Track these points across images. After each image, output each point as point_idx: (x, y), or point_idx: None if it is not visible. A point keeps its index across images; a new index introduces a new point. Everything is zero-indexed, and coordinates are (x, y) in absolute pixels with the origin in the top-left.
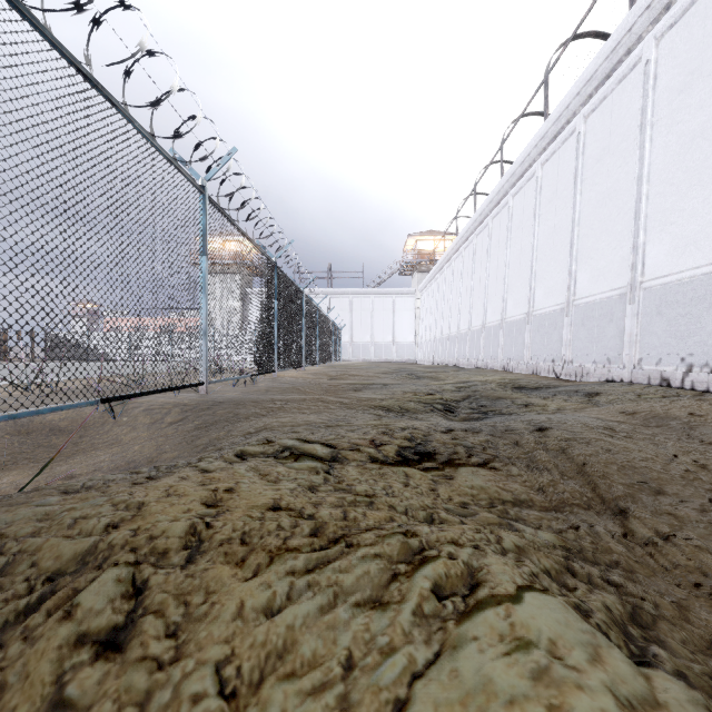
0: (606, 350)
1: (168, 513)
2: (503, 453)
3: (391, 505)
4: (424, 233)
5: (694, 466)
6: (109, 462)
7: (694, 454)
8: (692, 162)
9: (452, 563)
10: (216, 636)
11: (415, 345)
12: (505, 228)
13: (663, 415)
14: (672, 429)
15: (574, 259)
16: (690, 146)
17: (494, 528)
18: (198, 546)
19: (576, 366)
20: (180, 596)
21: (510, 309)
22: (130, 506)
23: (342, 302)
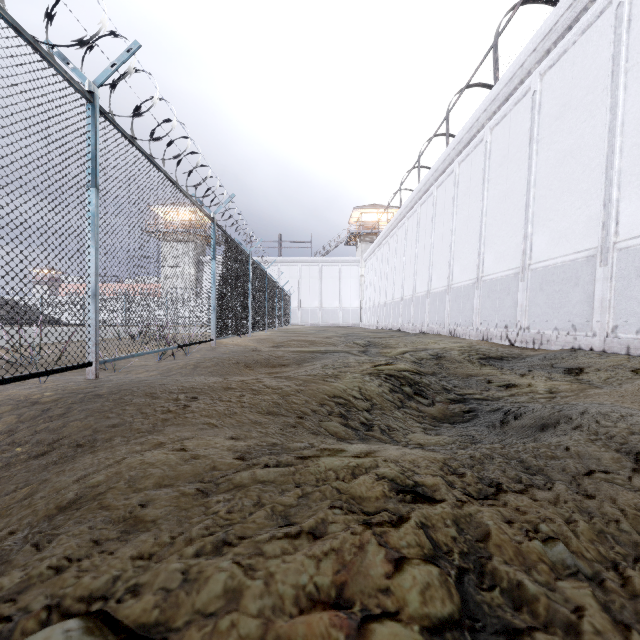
0: (571, 317)
1: None
2: None
3: None
4: (368, 206)
5: None
6: None
7: None
8: None
9: None
10: None
11: (360, 310)
12: (451, 196)
13: None
14: None
15: (530, 222)
16: None
17: None
18: None
19: (534, 333)
20: None
21: (456, 275)
22: None
23: (291, 269)
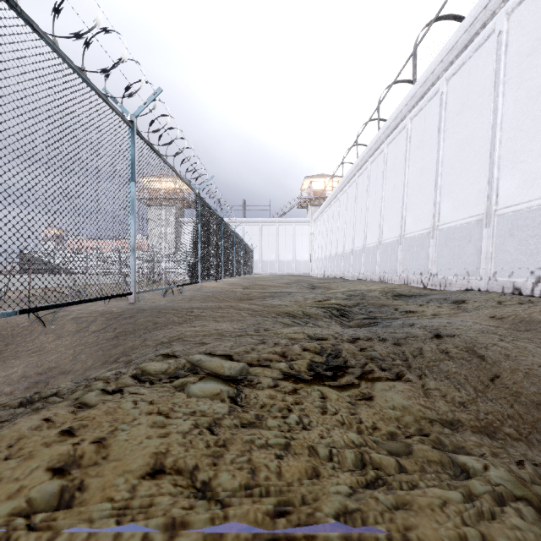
0: (466, 265)
1: None
2: (412, 364)
3: (310, 451)
4: (317, 175)
5: None
6: (21, 373)
7: None
8: (539, 112)
9: None
10: None
11: (310, 262)
12: (381, 170)
13: (528, 320)
14: (540, 333)
15: (438, 193)
16: (537, 98)
17: (478, 523)
18: None
19: (440, 278)
20: None
21: (385, 233)
22: None
23: (253, 228)
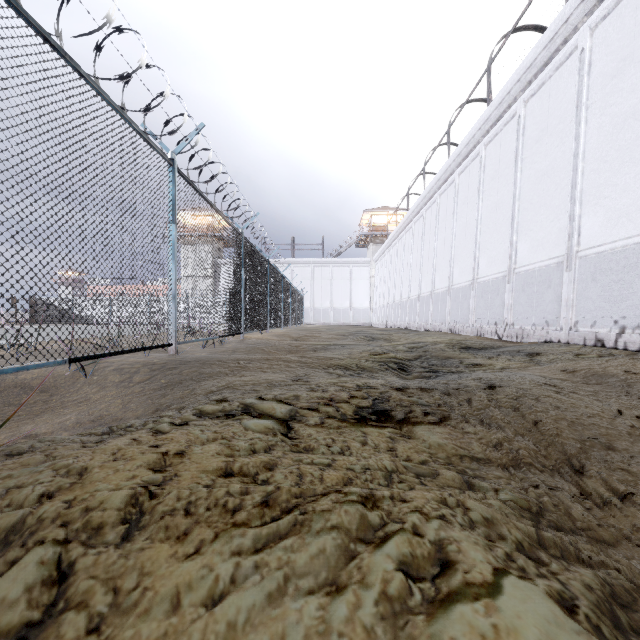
0: (545, 314)
1: (110, 481)
2: (457, 411)
3: (348, 467)
4: (378, 208)
5: (639, 422)
6: (75, 420)
7: (636, 410)
8: (624, 141)
9: (417, 541)
10: (144, 637)
11: (370, 310)
12: (452, 204)
13: (601, 373)
14: (611, 387)
15: (515, 231)
16: (622, 126)
17: (459, 496)
18: (138, 520)
19: (517, 328)
20: (110, 583)
21: (456, 277)
22: (71, 473)
23: (304, 271)
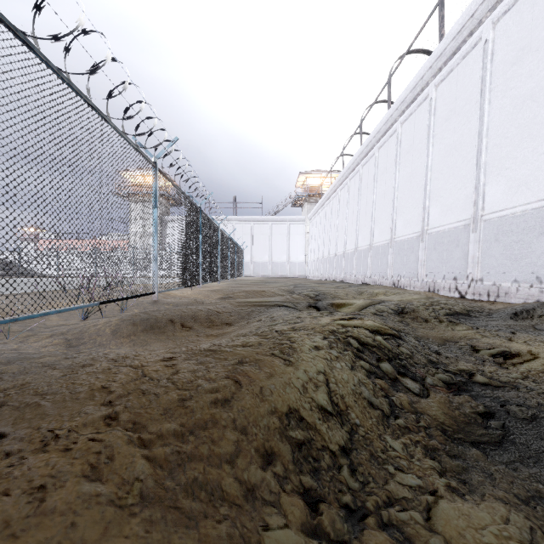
0: (535, 268)
1: None
2: None
3: None
4: (312, 171)
5: None
6: None
7: None
8: None
9: None
10: None
11: (305, 263)
12: (393, 155)
13: None
14: None
15: (482, 172)
16: None
17: None
18: None
19: (489, 285)
20: None
21: (399, 229)
22: None
23: (245, 227)
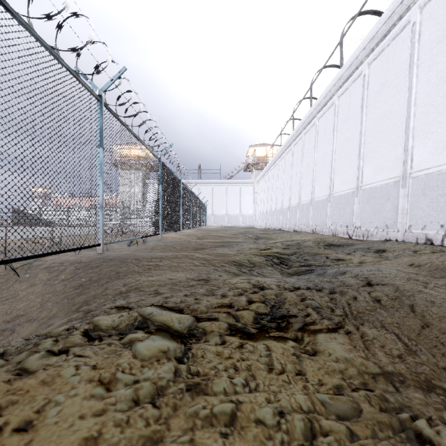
0: (385, 220)
1: None
2: (349, 314)
3: (258, 422)
4: (259, 144)
5: None
6: None
7: None
8: None
9: None
10: None
11: (254, 216)
12: (313, 140)
13: (442, 267)
14: None
15: (361, 159)
16: None
17: None
18: None
19: (363, 230)
20: None
21: (316, 193)
22: None
23: (207, 188)
